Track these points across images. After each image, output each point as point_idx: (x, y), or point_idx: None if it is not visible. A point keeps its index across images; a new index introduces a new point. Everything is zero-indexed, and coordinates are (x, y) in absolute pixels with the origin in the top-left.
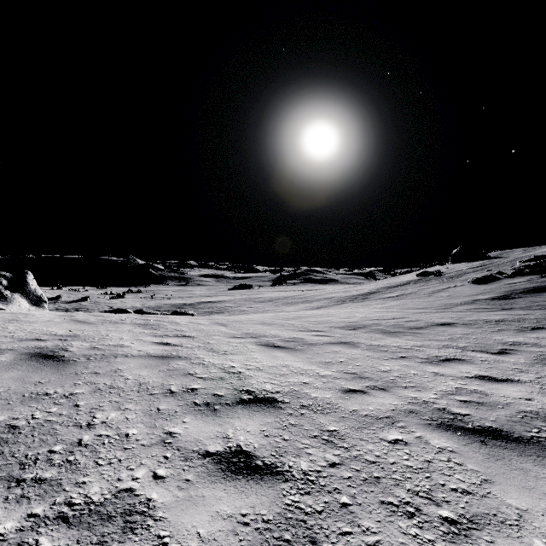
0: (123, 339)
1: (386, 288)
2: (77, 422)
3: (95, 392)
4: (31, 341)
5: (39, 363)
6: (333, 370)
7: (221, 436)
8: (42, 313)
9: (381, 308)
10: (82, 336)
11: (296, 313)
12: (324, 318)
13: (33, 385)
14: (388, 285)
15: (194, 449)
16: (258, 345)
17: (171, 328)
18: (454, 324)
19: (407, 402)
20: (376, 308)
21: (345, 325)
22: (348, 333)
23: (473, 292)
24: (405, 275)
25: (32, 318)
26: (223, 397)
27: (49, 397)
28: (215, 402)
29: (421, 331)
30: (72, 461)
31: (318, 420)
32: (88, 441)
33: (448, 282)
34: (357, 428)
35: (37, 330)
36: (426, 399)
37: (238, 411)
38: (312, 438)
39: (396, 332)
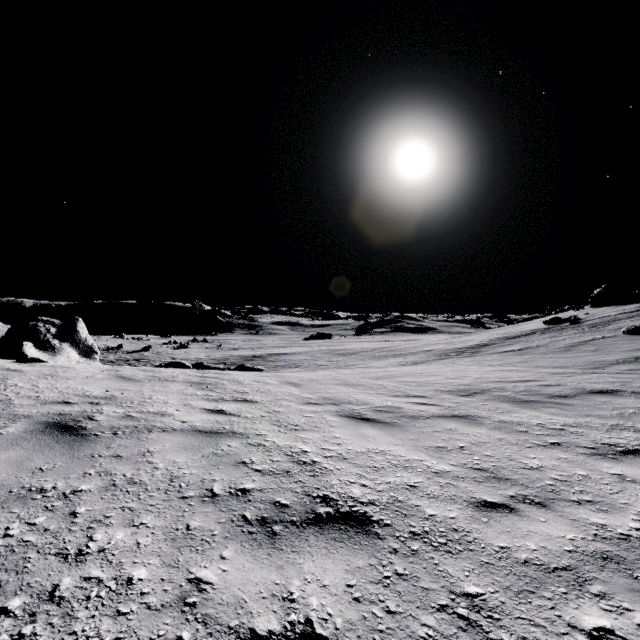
0: (167, 404)
1: (502, 339)
2: (63, 548)
3: (106, 489)
4: (55, 405)
5: (52, 437)
6: (451, 463)
7: (279, 594)
8: (85, 367)
9: (500, 365)
10: (119, 398)
11: (387, 370)
12: (425, 378)
13: (30, 473)
14: (505, 335)
15: (232, 623)
16: (340, 415)
17: (230, 389)
18: (618, 392)
19: (590, 534)
20: (493, 365)
21: (456, 389)
22: (461, 400)
23: (633, 345)
24: (527, 322)
25: (72, 373)
26: (288, 509)
27: (42, 495)
28: (275, 517)
29: (568, 401)
30: (26, 637)
31: (444, 567)
32: (66, 591)
33: (591, 332)
34: (518, 592)
35: (69, 389)
36: (625, 531)
37: (309, 539)
38: (439, 611)
39: (531, 401)
